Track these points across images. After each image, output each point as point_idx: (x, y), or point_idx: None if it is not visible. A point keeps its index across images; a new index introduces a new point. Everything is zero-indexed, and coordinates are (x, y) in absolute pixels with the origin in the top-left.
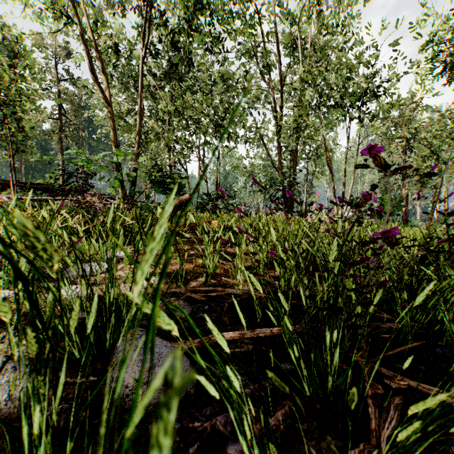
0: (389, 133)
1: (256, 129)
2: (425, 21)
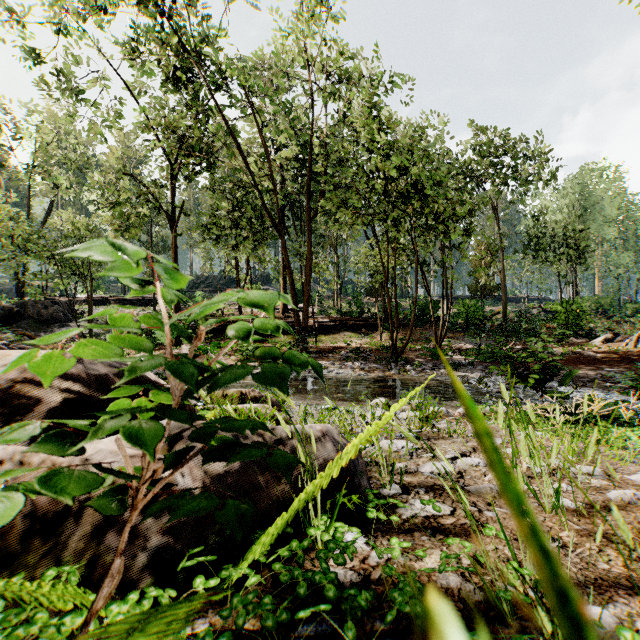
0: None
1: None
2: None
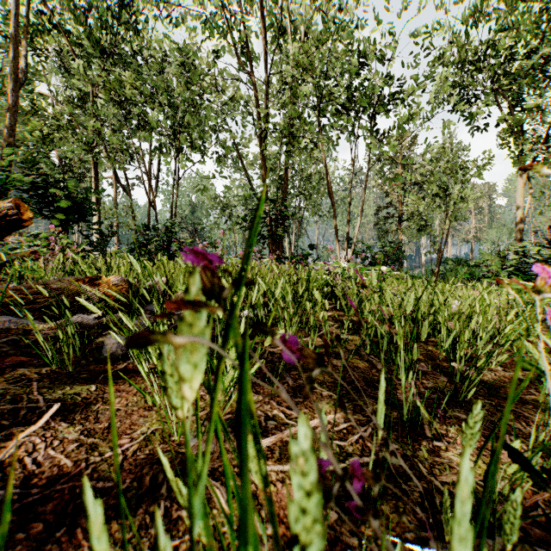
0: (383, 171)
1: (232, 145)
2: (437, 30)
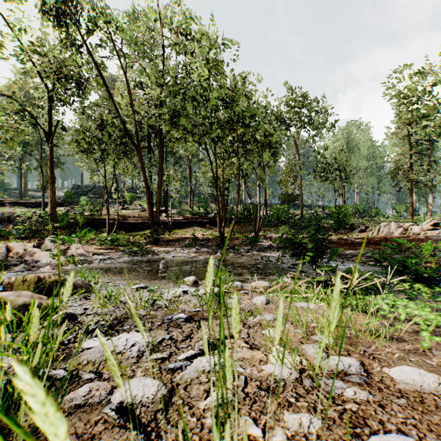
0: None
1: None
2: None
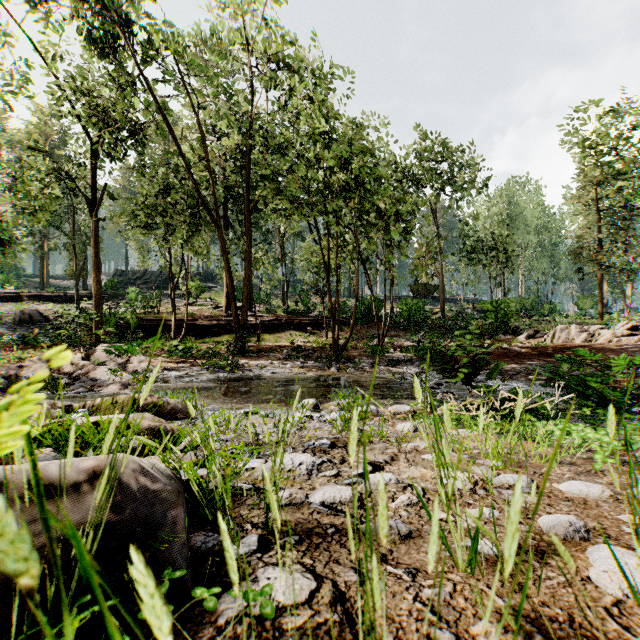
0: None
1: None
2: None
